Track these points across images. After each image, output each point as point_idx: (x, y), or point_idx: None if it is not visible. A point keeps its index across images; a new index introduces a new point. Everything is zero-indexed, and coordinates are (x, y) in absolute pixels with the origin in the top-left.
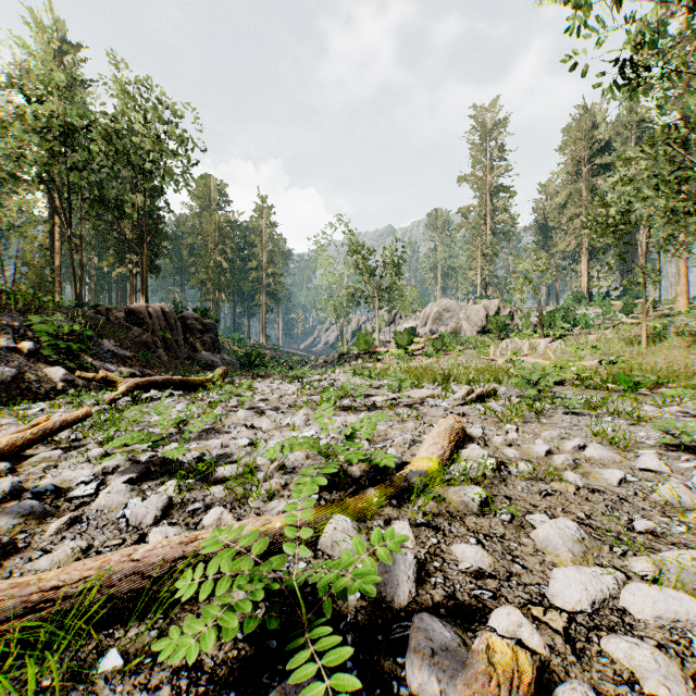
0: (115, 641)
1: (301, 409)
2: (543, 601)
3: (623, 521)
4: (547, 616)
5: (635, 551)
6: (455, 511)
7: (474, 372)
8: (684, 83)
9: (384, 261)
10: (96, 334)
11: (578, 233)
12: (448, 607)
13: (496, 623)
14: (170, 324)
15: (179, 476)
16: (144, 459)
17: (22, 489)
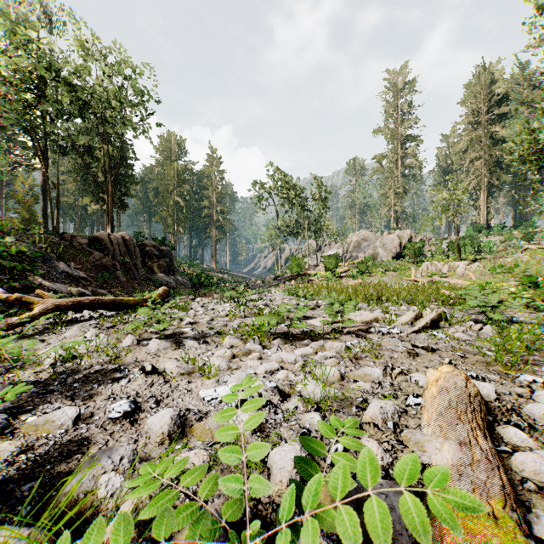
0: None
1: (228, 338)
2: None
3: None
4: None
5: None
6: None
7: (404, 292)
8: None
9: (313, 198)
10: (57, 257)
11: (478, 173)
12: None
13: None
14: (129, 250)
15: None
16: None
17: None
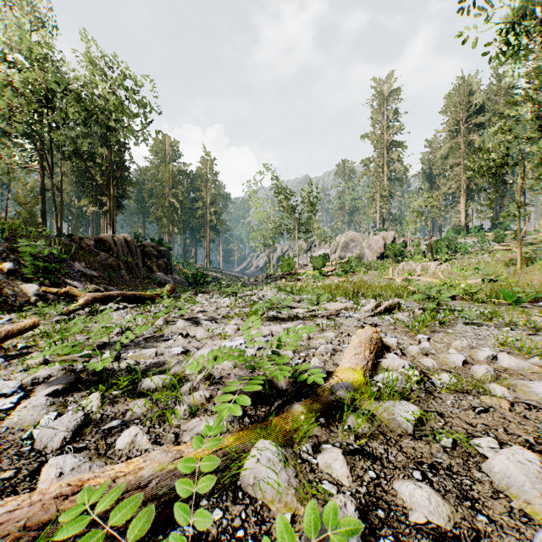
0: None
1: (233, 319)
2: None
3: None
4: None
5: None
6: (388, 432)
7: (378, 289)
8: None
9: (302, 201)
10: (70, 258)
11: (457, 178)
12: None
13: None
14: (131, 250)
15: (103, 389)
16: (79, 368)
17: None
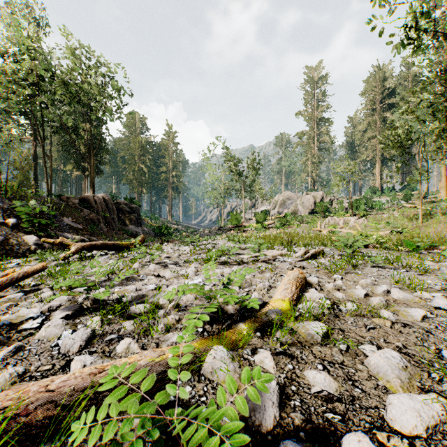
0: None
1: (193, 263)
2: (383, 424)
3: (432, 350)
4: (391, 441)
5: None
6: (304, 341)
7: (308, 239)
8: (444, 49)
9: (248, 167)
10: (59, 214)
11: (374, 148)
12: (306, 430)
13: None
14: (108, 207)
15: (102, 314)
16: (80, 299)
17: None
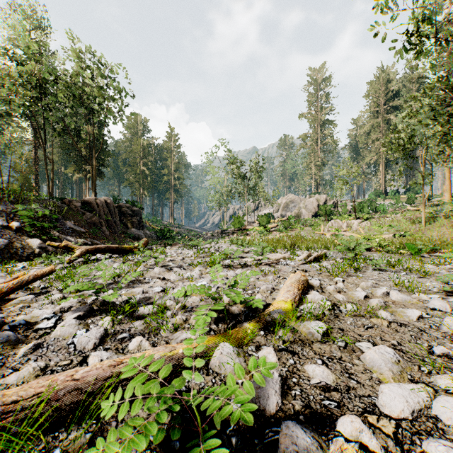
0: (59, 441)
1: (197, 267)
2: (374, 410)
3: (424, 347)
4: (380, 422)
5: (437, 370)
6: (305, 339)
7: (311, 242)
8: (448, 52)
9: (251, 169)
10: (61, 217)
11: (377, 151)
12: (305, 414)
13: (342, 428)
14: (110, 210)
15: (113, 314)
16: (89, 301)
17: (3, 323)
